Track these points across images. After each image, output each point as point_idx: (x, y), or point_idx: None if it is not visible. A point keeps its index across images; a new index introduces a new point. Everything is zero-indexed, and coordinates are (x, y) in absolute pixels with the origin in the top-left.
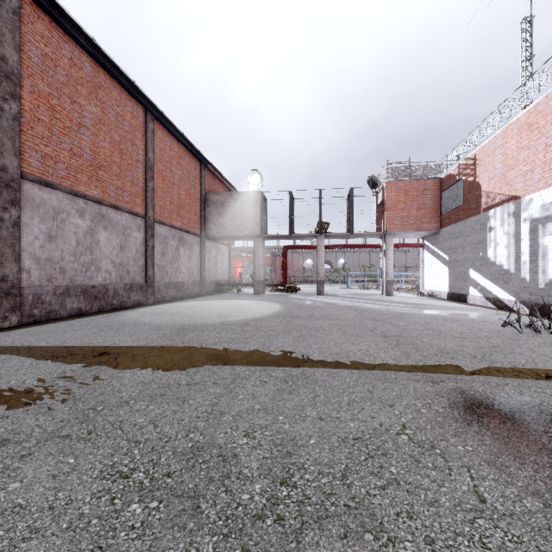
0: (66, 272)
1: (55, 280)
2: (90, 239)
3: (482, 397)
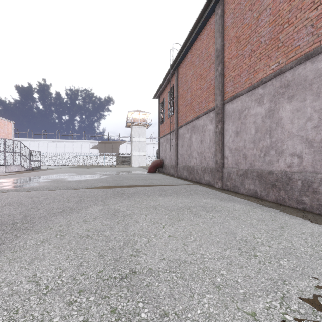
0: (248, 158)
1: (240, 164)
2: (269, 121)
3: (16, 187)
